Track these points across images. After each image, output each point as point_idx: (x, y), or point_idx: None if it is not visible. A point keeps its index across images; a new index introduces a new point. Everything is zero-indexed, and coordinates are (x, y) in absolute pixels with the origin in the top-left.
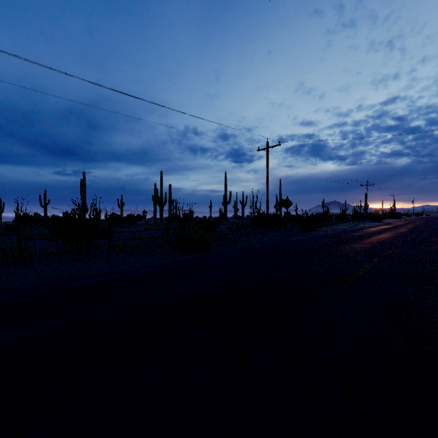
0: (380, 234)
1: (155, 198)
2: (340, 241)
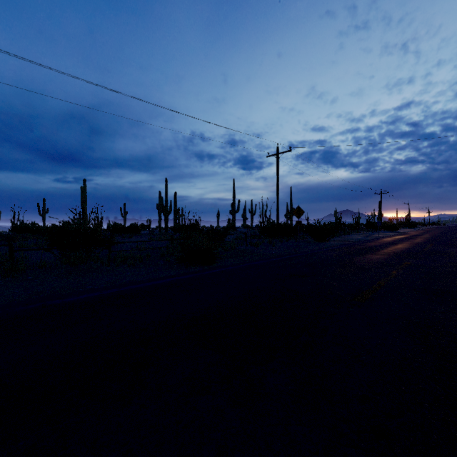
0: (396, 244)
1: (160, 206)
2: (355, 251)
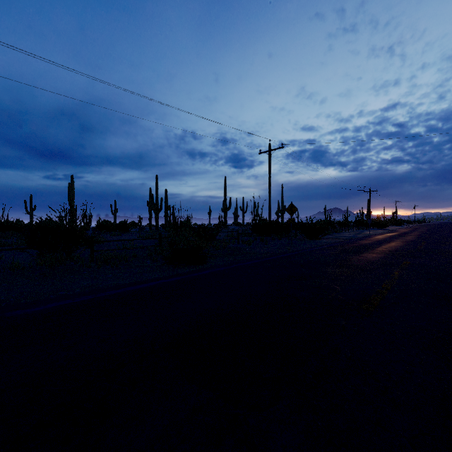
0: (389, 242)
1: (150, 203)
2: (350, 250)
